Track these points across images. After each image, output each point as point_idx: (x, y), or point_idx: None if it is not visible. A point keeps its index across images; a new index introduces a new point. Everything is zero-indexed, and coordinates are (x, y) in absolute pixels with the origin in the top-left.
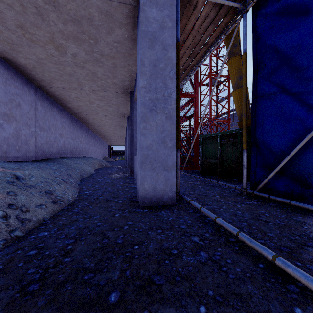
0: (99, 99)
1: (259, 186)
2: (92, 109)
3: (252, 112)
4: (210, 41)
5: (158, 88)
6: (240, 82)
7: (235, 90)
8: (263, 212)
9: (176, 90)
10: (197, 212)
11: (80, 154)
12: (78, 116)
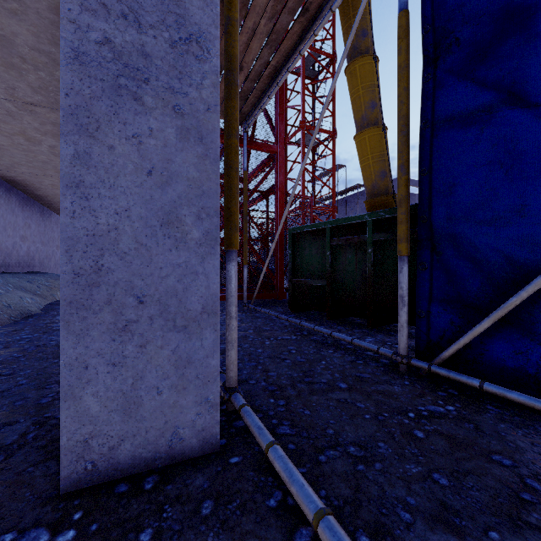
0: (49, 131)
1: (445, 353)
2: (42, 161)
3: (420, 163)
4: (315, 1)
5: (146, 11)
6: (373, 114)
7: (362, 130)
8: (509, 465)
9: (226, 64)
10: (299, 508)
11: (23, 267)
12: (8, 176)
